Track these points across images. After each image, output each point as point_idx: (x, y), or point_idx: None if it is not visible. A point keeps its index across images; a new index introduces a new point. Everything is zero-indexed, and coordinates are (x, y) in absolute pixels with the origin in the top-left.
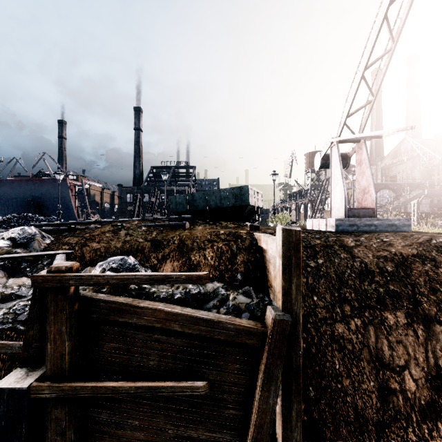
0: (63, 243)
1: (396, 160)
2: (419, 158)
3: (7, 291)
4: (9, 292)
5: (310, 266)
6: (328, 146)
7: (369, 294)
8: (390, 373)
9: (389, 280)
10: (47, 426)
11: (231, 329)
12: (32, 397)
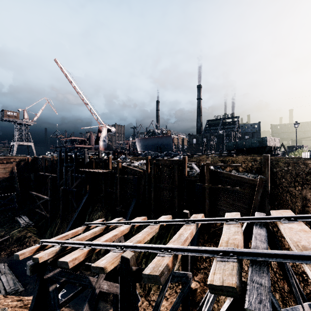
0: (191, 161)
1: None
2: None
3: (187, 170)
4: (187, 170)
5: (284, 169)
6: None
7: (308, 179)
8: (308, 202)
9: None
10: (205, 192)
11: (247, 179)
12: (203, 186)
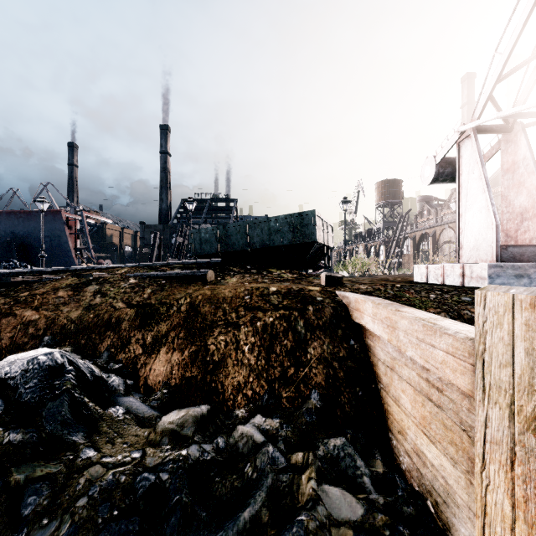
0: None
1: (496, 189)
2: None
3: None
4: None
5: None
6: (453, 140)
7: None
8: None
9: None
10: None
11: None
12: None
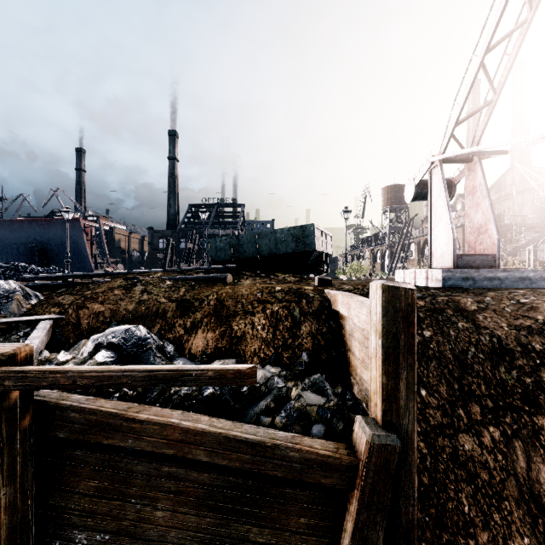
0: (53, 304)
1: (499, 195)
2: (531, 192)
3: None
4: None
5: None
6: (426, 167)
7: (509, 387)
8: None
9: (540, 364)
10: None
11: (294, 459)
12: None
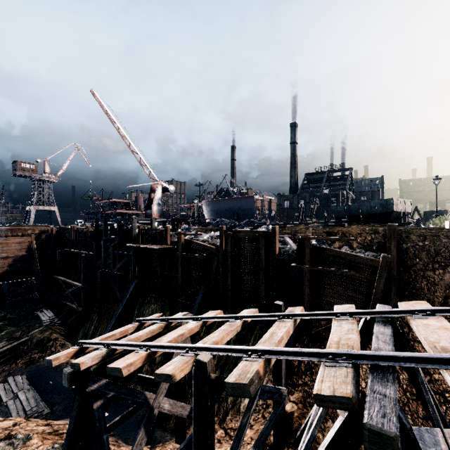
0: (284, 233)
1: None
2: None
3: (278, 246)
4: (279, 246)
5: (418, 245)
6: None
7: None
8: None
9: None
10: (305, 278)
11: (364, 258)
12: (301, 269)
